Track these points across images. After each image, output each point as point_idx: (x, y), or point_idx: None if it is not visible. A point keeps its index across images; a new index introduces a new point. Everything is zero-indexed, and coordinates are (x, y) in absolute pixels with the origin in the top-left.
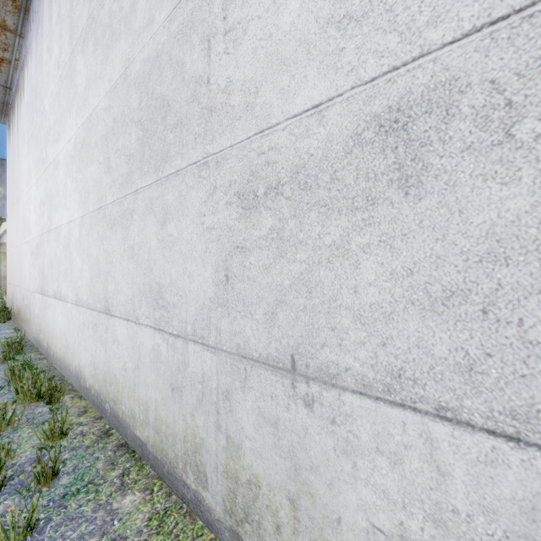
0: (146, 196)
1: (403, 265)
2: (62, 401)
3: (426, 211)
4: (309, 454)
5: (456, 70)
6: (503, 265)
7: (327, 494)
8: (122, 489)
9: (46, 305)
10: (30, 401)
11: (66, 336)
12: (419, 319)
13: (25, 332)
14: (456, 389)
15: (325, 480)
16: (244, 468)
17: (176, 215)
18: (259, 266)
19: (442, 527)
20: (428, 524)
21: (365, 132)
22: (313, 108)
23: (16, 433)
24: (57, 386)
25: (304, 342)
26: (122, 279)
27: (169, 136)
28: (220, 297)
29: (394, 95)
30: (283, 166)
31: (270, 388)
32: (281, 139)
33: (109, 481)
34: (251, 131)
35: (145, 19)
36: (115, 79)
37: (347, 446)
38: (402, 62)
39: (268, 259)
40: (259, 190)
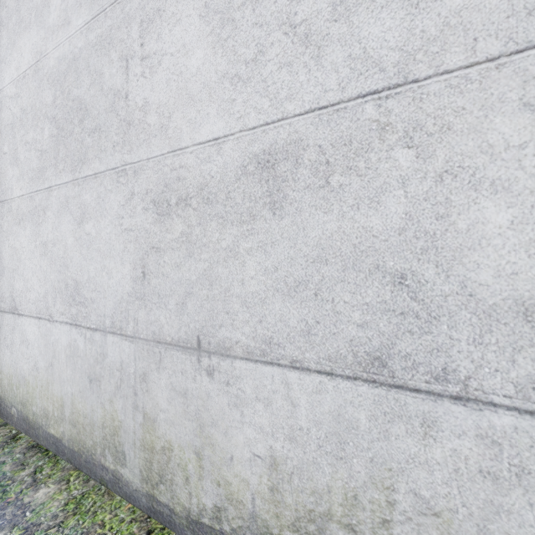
0: (61, 194)
1: (272, 264)
2: None
3: (285, 227)
4: (211, 413)
5: (302, 134)
6: (325, 265)
7: (224, 440)
8: (34, 484)
9: None
10: None
11: None
12: (281, 302)
13: None
14: (302, 347)
15: (222, 430)
16: (159, 438)
17: (94, 216)
18: (172, 264)
19: (294, 442)
20: (286, 442)
21: (249, 165)
22: (213, 140)
23: None
24: None
25: (207, 325)
26: (32, 276)
27: (87, 139)
28: (137, 291)
29: (267, 142)
30: (191, 183)
31: (180, 365)
32: (190, 161)
33: (18, 480)
34: (165, 149)
35: (61, 19)
36: (24, 68)
37: (237, 400)
38: (272, 120)
39: (179, 259)
40: (172, 200)
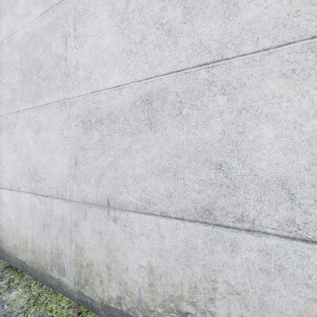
0: (25, 115)
1: (150, 158)
2: None
3: (157, 137)
4: (115, 243)
5: (166, 85)
6: (179, 158)
7: (123, 258)
8: (8, 289)
9: None
10: None
11: None
12: (155, 179)
13: None
14: (166, 204)
15: (122, 253)
16: (85, 258)
17: (46, 129)
18: (93, 158)
19: (162, 258)
20: (158, 258)
21: (137, 102)
22: (117, 87)
23: None
24: None
25: (113, 192)
26: (7, 164)
27: (41, 83)
28: (72, 173)
29: (147, 89)
30: (104, 111)
31: (98, 216)
32: (103, 98)
33: None
34: (88, 91)
35: (25, 10)
36: (2, 38)
37: (130, 235)
38: (150, 77)
39: (97, 154)
40: (93, 120)
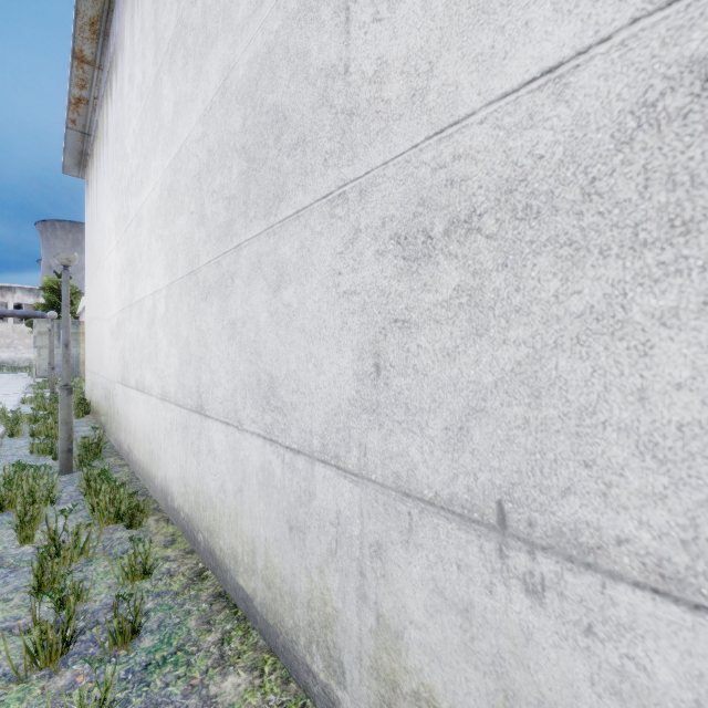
0: (252, 252)
1: None
2: (145, 525)
3: None
4: (535, 678)
5: None
6: None
7: None
8: (221, 663)
9: (128, 398)
10: (107, 523)
11: (150, 438)
12: None
13: (105, 430)
14: None
15: None
16: (408, 671)
17: (295, 277)
18: (435, 351)
19: None
20: None
21: (666, 97)
22: (543, 75)
23: (90, 565)
24: (139, 505)
25: (525, 482)
26: (219, 367)
27: (285, 163)
28: (365, 397)
29: None
30: (481, 184)
31: (455, 551)
32: (478, 139)
33: (204, 649)
34: (420, 134)
35: (251, 4)
36: (210, 96)
37: (620, 683)
38: None
39: (451, 340)
40: (435, 228)
